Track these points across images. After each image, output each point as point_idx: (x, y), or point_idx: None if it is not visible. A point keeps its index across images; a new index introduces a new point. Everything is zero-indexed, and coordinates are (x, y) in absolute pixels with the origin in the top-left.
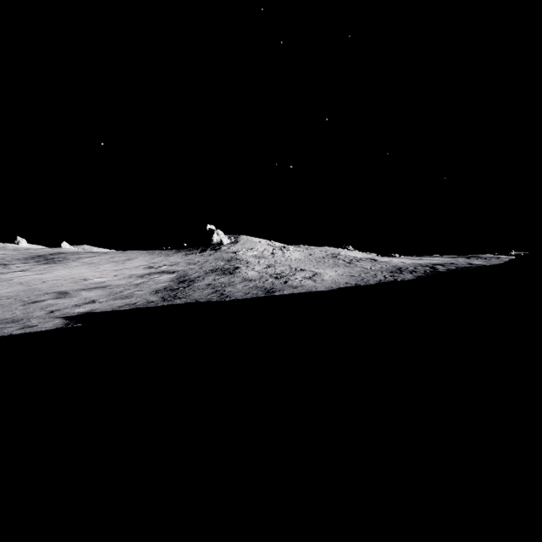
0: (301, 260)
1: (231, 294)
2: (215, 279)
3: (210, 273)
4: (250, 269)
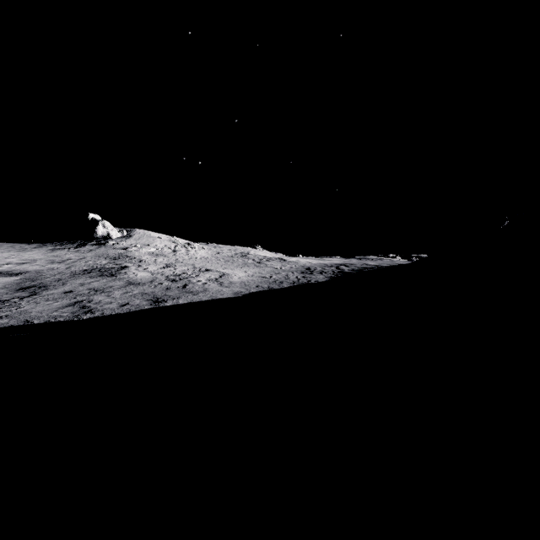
0: (207, 259)
1: (98, 306)
2: (84, 284)
3: (80, 274)
4: (141, 269)
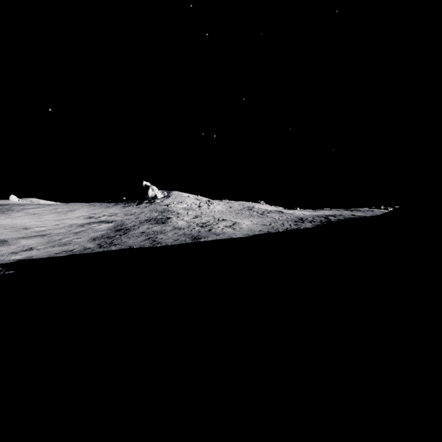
0: (222, 212)
1: (162, 240)
2: (149, 228)
3: (145, 222)
4: (180, 219)
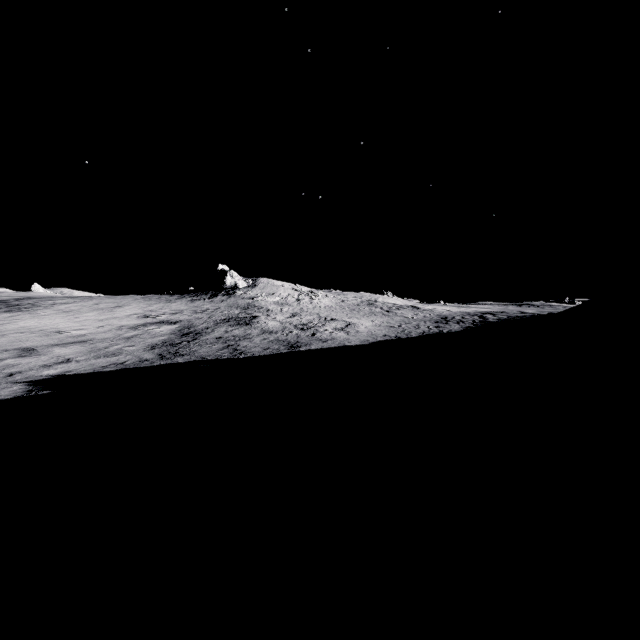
0: (331, 308)
1: (247, 349)
2: (227, 331)
3: (221, 323)
4: (270, 319)
